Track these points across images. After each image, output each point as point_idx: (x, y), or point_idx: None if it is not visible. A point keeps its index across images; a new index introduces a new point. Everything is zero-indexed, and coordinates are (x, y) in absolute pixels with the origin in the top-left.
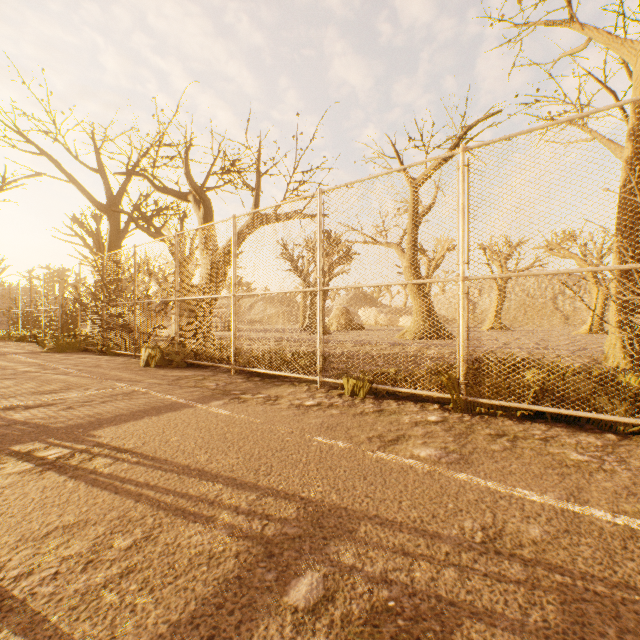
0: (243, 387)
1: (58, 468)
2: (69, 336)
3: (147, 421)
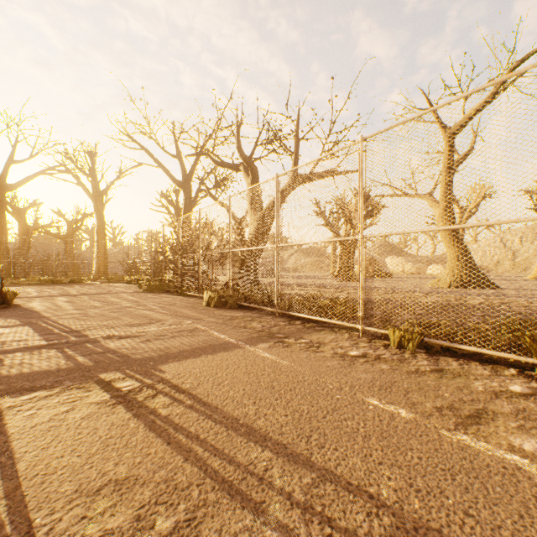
0: (286, 330)
1: (127, 403)
2: (157, 280)
3: (203, 359)
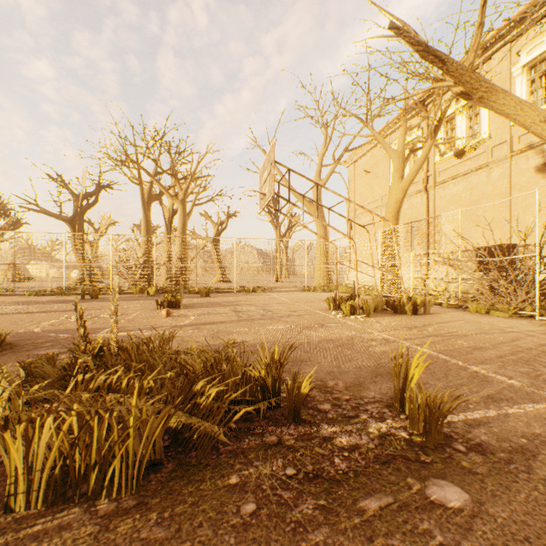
0: None
1: None
2: None
3: None
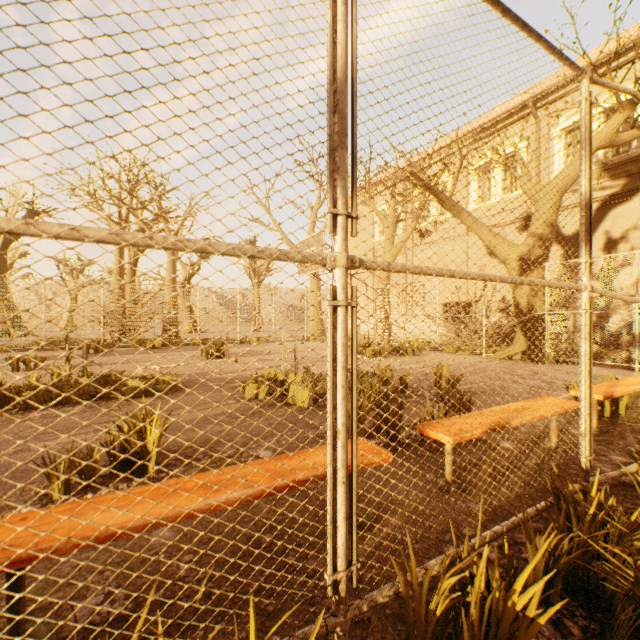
0: None
1: None
2: None
3: None
